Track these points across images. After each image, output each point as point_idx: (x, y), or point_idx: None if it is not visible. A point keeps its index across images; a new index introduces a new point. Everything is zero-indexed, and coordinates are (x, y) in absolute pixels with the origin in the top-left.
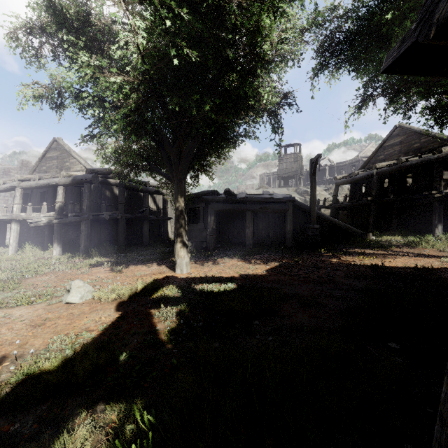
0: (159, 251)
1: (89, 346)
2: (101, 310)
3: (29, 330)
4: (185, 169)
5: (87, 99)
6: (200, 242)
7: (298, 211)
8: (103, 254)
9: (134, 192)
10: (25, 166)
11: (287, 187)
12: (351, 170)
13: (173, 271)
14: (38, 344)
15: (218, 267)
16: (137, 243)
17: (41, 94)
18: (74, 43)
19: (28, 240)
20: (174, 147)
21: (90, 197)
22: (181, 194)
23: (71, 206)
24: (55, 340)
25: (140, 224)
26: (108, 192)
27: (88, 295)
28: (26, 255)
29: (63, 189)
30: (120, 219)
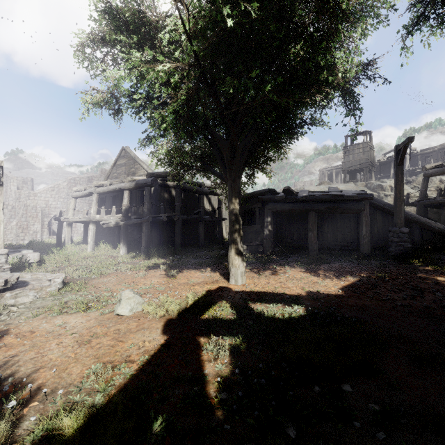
0: (214, 254)
1: (119, 399)
2: (147, 329)
3: (74, 349)
4: (240, 167)
5: (140, 100)
6: (256, 245)
7: (375, 211)
8: (161, 255)
9: (190, 194)
10: (104, 174)
11: (354, 181)
12: (442, 157)
13: (227, 280)
14: (76, 374)
15: (277, 279)
16: (193, 244)
17: (99, 101)
18: (127, 43)
19: (103, 239)
20: (228, 142)
21: (150, 199)
22: (236, 195)
23: (134, 208)
24: (92, 371)
25: (196, 225)
26: (166, 195)
27: (138, 307)
28: (100, 253)
29: (128, 193)
30: (177, 220)
